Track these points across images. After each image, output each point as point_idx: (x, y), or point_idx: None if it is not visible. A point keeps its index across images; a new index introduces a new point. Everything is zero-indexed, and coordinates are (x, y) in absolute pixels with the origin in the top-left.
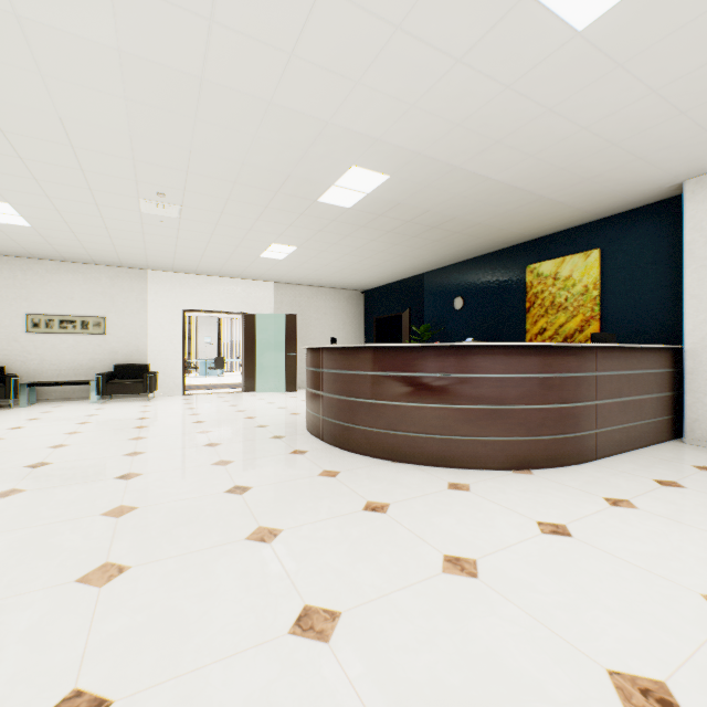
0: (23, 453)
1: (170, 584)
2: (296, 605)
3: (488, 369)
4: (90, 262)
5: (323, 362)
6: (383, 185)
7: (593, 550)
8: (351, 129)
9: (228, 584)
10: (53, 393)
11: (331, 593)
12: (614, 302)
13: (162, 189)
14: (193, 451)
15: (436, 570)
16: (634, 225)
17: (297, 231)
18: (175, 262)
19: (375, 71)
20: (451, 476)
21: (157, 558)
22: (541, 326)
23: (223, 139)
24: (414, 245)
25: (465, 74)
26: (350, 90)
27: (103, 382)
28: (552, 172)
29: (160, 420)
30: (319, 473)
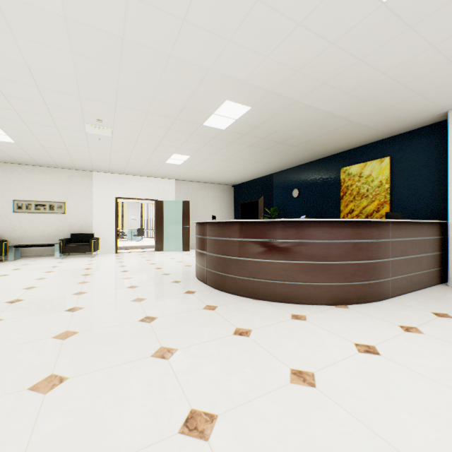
0: (6, 293)
1: (95, 392)
2: (185, 409)
3: (318, 237)
4: (55, 166)
5: (206, 232)
6: (247, 113)
7: (396, 365)
8: (225, 74)
9: (136, 392)
10: (31, 252)
11: (211, 399)
12: (400, 192)
13: (100, 117)
14: (119, 291)
15: (286, 381)
16: (413, 141)
17: (190, 145)
18: (110, 166)
19: (241, 32)
20: (293, 309)
21: (88, 371)
22: (351, 208)
23: (139, 82)
24: (267, 155)
25: (303, 34)
26: (224, 46)
27: (63, 245)
28: (360, 105)
29: (99, 270)
30: (203, 307)
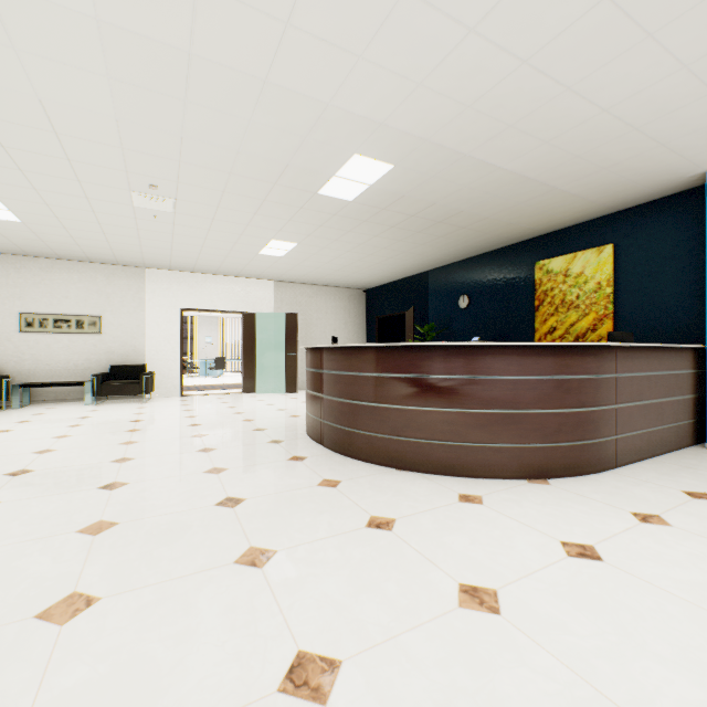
0: (6, 459)
1: (143, 622)
2: (288, 651)
3: (501, 370)
4: (85, 260)
5: (323, 363)
6: (387, 175)
7: (629, 578)
8: (353, 112)
9: (210, 622)
10: (47, 394)
11: (330, 635)
12: (629, 299)
13: (155, 181)
14: (186, 457)
15: (452, 604)
16: (651, 219)
17: (297, 226)
18: (172, 259)
19: (379, 43)
20: (461, 486)
21: (132, 587)
22: (551, 325)
23: (216, 124)
24: (418, 241)
25: (478, 47)
26: (352, 66)
27: (98, 383)
28: (567, 161)
29: (155, 423)
30: (319, 482)
